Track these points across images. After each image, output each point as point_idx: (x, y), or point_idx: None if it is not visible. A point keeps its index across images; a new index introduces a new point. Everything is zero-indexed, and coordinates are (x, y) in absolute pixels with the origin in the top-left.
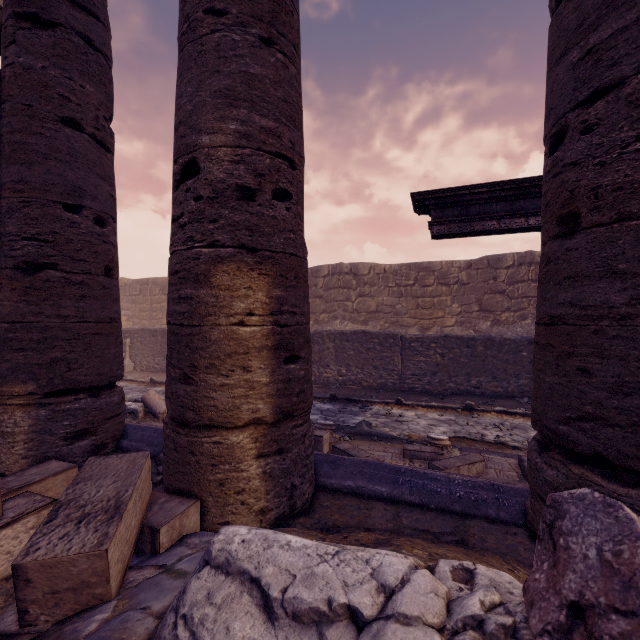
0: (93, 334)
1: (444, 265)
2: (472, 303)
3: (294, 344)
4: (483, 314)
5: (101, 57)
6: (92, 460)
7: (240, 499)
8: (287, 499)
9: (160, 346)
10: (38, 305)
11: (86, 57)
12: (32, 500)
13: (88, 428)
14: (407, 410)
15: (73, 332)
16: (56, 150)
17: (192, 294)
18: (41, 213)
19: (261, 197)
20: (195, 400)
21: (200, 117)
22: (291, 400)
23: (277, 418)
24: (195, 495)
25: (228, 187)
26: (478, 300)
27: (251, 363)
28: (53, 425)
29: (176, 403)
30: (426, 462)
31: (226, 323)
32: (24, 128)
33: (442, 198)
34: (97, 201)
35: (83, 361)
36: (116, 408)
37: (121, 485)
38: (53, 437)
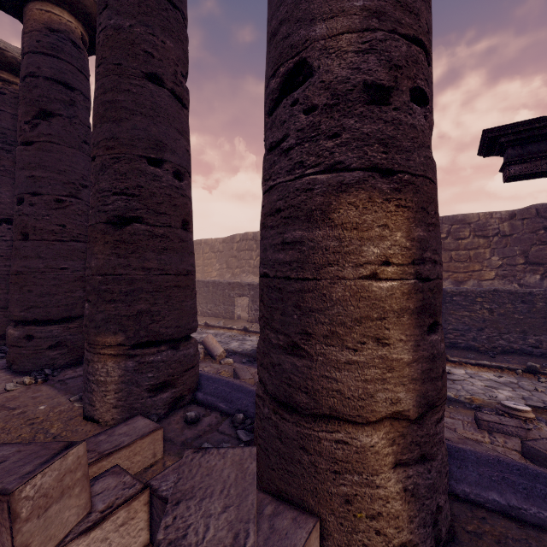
0: (173, 286)
1: (481, 217)
2: (516, 255)
3: (435, 305)
4: (530, 267)
5: (179, 14)
6: (189, 456)
7: (374, 526)
8: (431, 527)
9: (211, 295)
10: (126, 258)
11: (166, 13)
12: (122, 482)
13: (168, 380)
14: (454, 367)
15: (156, 284)
16: (141, 105)
17: (303, 237)
18: (128, 168)
19: (397, 98)
20: (309, 379)
21: (312, 2)
22: (436, 386)
23: (421, 412)
24: (309, 508)
25: (353, 87)
26: (524, 252)
27: (388, 333)
28: (139, 376)
29: (280, 379)
30: (511, 438)
31: (353, 276)
32: (114, 87)
33: (525, 132)
34: (176, 155)
35: (164, 313)
36: (192, 360)
37: (236, 518)
38: (139, 388)
